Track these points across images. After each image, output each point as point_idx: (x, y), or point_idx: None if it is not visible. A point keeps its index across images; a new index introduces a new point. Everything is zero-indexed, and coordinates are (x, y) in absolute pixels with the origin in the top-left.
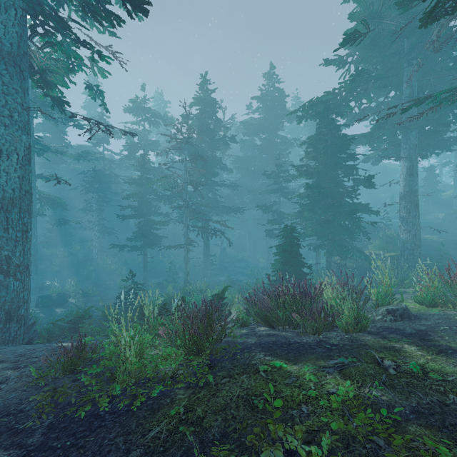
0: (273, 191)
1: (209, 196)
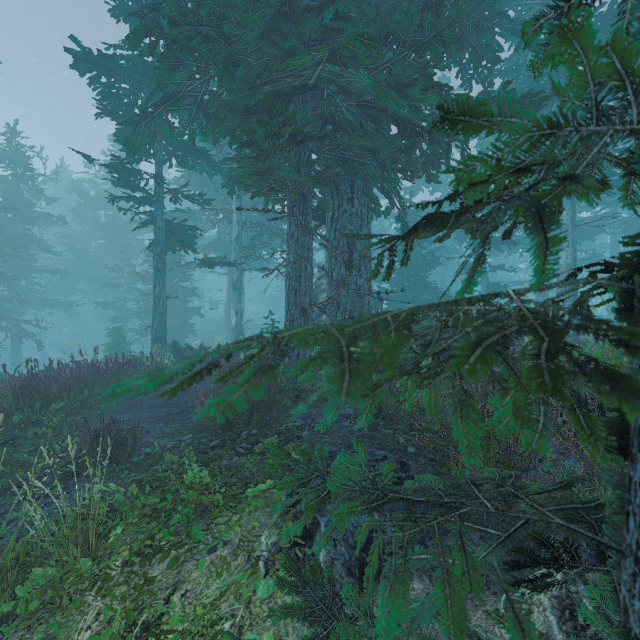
0: (118, 285)
1: (22, 285)
